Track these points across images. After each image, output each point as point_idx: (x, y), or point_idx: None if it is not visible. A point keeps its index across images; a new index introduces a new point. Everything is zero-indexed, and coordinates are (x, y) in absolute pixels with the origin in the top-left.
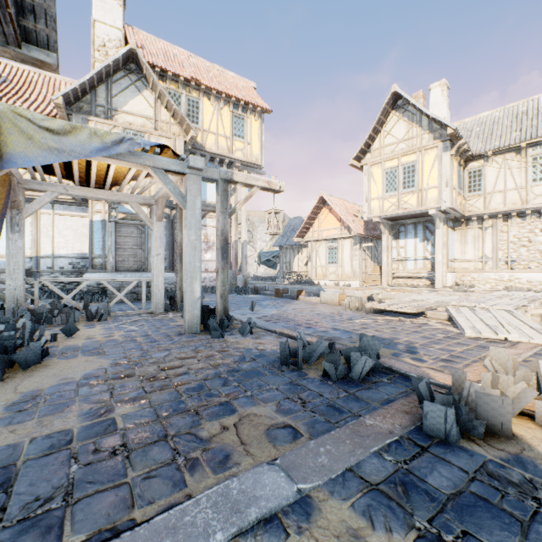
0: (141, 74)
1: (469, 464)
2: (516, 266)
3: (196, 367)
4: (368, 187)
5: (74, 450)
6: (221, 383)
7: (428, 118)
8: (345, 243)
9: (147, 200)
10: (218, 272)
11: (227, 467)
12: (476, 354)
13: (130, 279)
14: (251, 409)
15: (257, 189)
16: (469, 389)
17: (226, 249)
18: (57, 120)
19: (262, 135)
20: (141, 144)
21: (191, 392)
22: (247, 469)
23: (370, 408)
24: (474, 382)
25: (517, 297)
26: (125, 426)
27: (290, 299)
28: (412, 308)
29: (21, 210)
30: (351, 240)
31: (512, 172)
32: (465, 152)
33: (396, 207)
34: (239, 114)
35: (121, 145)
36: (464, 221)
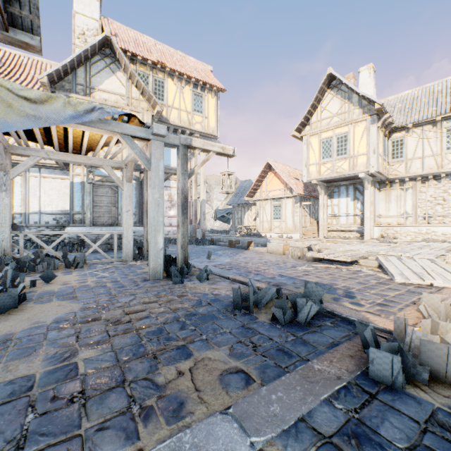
0: (115, 57)
1: (419, 413)
2: (432, 221)
3: (157, 311)
4: (307, 154)
5: (32, 398)
6: (179, 326)
7: (358, 95)
8: (288, 202)
9: (118, 164)
10: (178, 226)
11: (181, 417)
12: (407, 298)
13: (104, 232)
14: (206, 353)
15: (212, 153)
16: (412, 336)
17: (186, 206)
18: (34, 90)
19: (218, 111)
20: (110, 113)
21: (151, 336)
22: (201, 419)
23: (317, 352)
24: (411, 326)
25: (436, 247)
26: (86, 371)
27: (242, 249)
28: (347, 257)
29: (8, 172)
30: (292, 200)
31: (429, 141)
32: (389, 125)
33: (331, 171)
34: (198, 93)
35: (92, 113)
36: (388, 183)
